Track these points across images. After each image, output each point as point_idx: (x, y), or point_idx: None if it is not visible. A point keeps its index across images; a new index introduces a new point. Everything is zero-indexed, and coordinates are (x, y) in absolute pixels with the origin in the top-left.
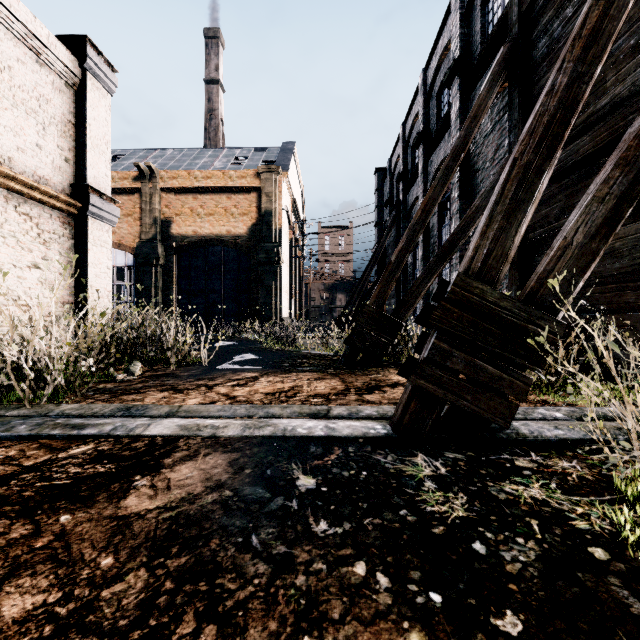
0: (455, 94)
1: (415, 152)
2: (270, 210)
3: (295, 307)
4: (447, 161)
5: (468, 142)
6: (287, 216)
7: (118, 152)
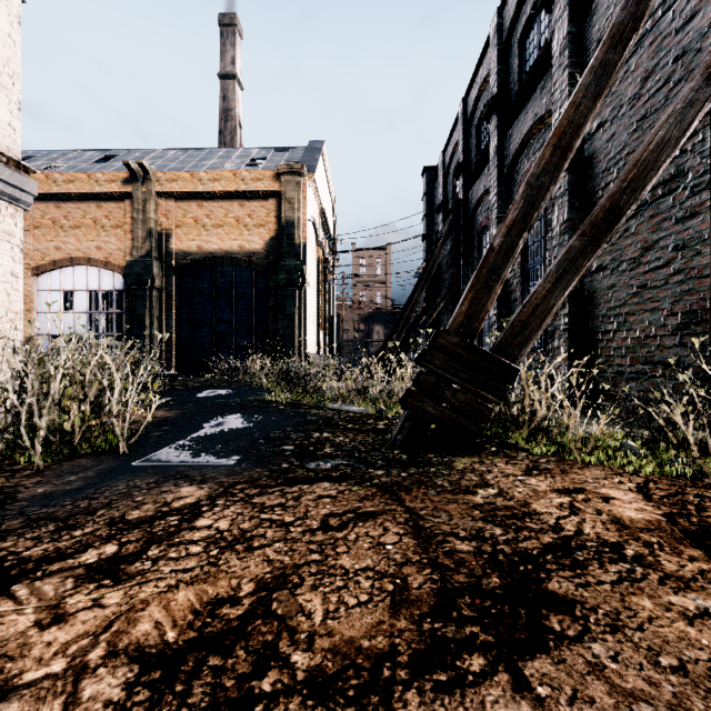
0: (560, 14)
1: (481, 134)
2: (292, 220)
3: (324, 341)
4: (602, 52)
5: (644, 13)
6: (314, 229)
7: (109, 153)
